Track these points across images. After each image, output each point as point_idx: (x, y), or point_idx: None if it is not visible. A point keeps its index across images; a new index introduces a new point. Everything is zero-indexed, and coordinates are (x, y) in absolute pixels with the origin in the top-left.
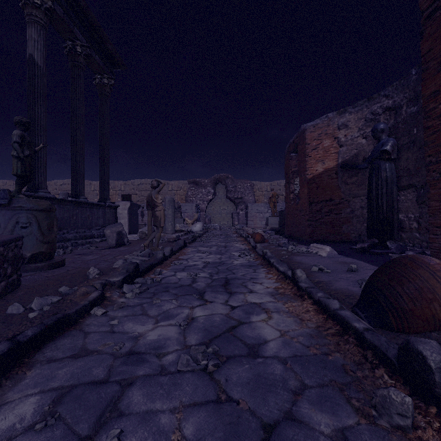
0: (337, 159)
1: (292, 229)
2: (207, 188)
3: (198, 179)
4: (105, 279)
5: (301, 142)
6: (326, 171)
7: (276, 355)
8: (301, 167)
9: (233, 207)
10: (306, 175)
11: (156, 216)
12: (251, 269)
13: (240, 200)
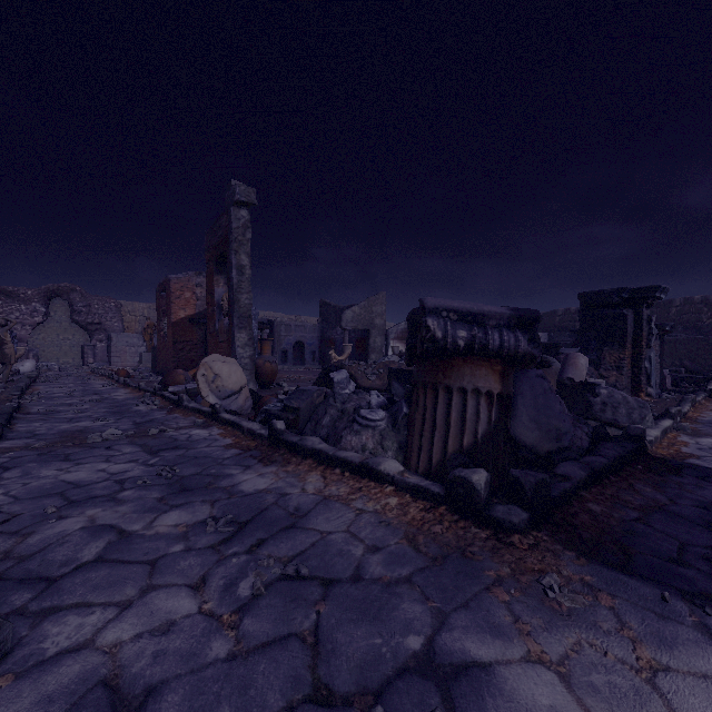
0: (196, 309)
1: (163, 365)
2: (31, 304)
3: (12, 288)
4: (8, 394)
5: (168, 289)
6: (188, 318)
7: (122, 399)
8: (168, 310)
9: (85, 336)
10: (171, 318)
11: (5, 354)
12: (114, 389)
13: (99, 326)
